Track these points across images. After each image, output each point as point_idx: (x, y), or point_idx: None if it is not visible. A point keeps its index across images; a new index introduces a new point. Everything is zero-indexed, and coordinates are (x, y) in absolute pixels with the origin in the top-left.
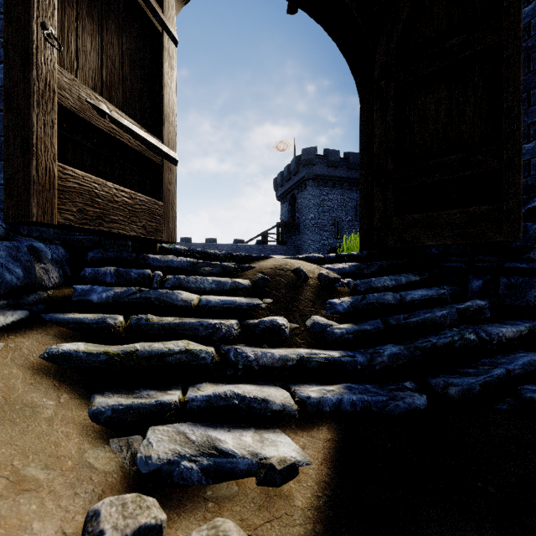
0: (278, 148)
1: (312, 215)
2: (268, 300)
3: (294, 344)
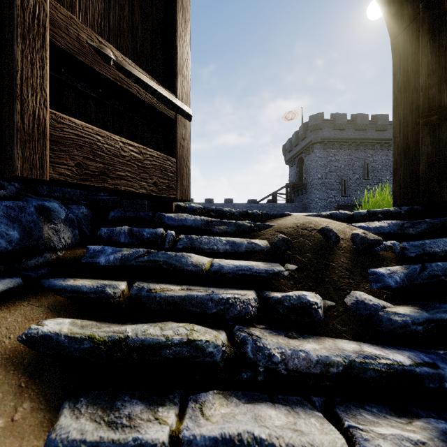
0: (287, 118)
1: (319, 175)
2: (291, 266)
3: (332, 332)
